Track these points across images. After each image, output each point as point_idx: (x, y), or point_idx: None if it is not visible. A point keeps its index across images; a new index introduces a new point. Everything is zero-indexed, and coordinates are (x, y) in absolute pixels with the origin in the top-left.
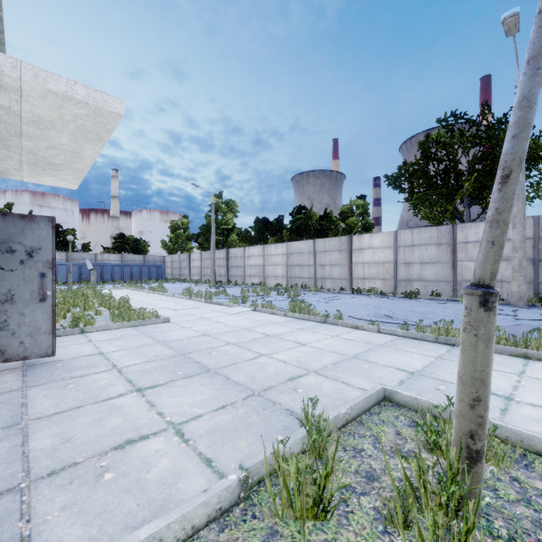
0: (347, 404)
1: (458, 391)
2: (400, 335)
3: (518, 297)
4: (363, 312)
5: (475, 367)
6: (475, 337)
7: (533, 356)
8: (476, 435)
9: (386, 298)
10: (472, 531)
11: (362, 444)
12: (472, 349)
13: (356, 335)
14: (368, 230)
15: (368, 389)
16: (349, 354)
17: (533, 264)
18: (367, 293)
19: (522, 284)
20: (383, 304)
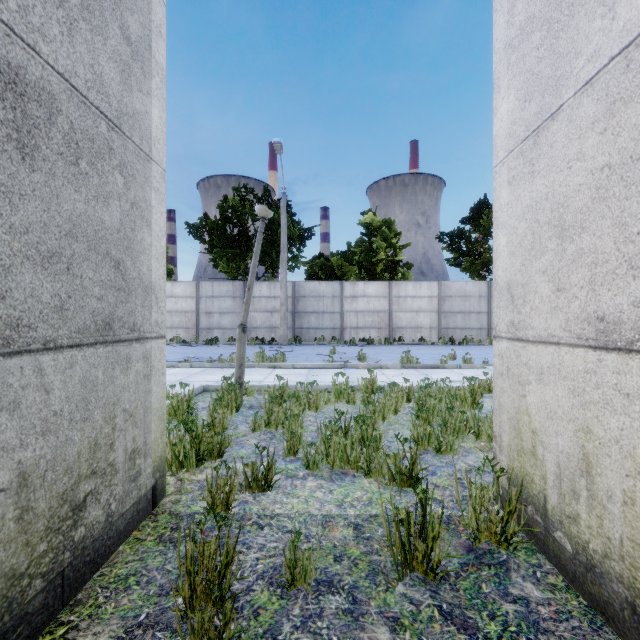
0: (187, 392)
1: (236, 364)
2: (208, 367)
3: (284, 339)
4: (173, 358)
5: (241, 353)
6: (241, 343)
7: (277, 367)
8: (241, 377)
9: (190, 346)
10: (238, 399)
11: (197, 403)
12: (240, 347)
13: (175, 371)
14: (168, 276)
15: (196, 386)
16: (174, 380)
17: (293, 315)
18: (170, 342)
19: (286, 329)
20: (188, 350)
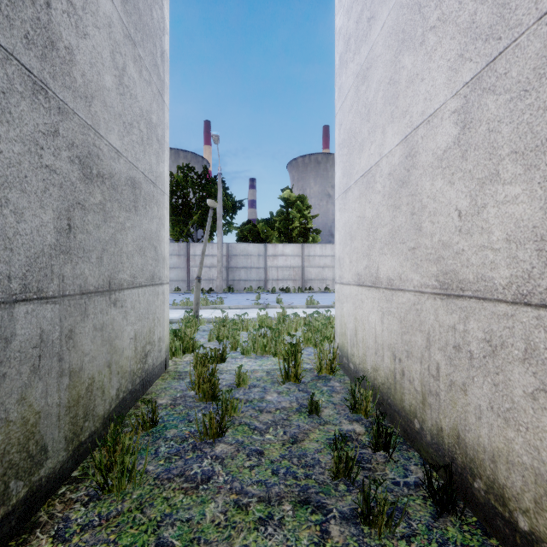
0: None
1: (194, 303)
2: None
3: (220, 288)
4: None
5: (197, 296)
6: (197, 289)
7: (218, 308)
8: (197, 311)
9: None
10: (197, 324)
11: None
12: (197, 292)
13: None
14: None
15: None
16: None
17: (227, 270)
18: None
19: (221, 281)
20: None
